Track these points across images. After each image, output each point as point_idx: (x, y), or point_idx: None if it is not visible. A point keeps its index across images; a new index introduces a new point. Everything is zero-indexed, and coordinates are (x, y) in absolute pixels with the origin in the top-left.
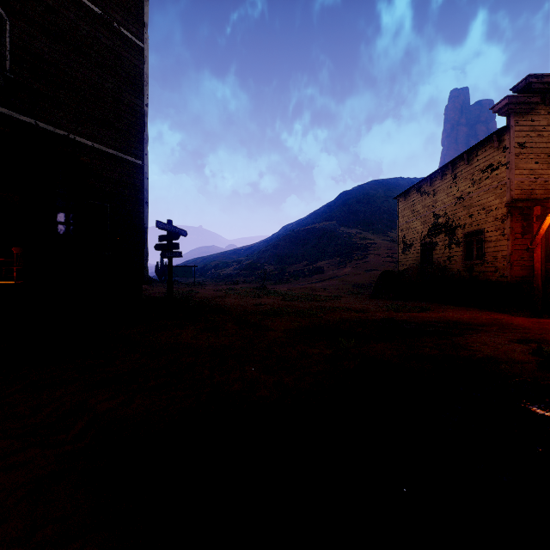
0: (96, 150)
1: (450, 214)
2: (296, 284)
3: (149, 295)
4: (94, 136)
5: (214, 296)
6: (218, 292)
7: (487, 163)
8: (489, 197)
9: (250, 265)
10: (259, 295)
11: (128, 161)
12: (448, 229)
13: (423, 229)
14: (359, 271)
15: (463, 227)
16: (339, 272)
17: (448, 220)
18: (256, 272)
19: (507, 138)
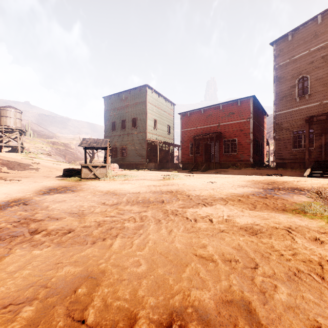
0: None
1: None
2: None
3: None
4: None
5: None
6: None
7: None
8: None
9: None
10: None
11: None
12: None
13: None
14: None
15: None
16: None
17: None
18: None
19: None
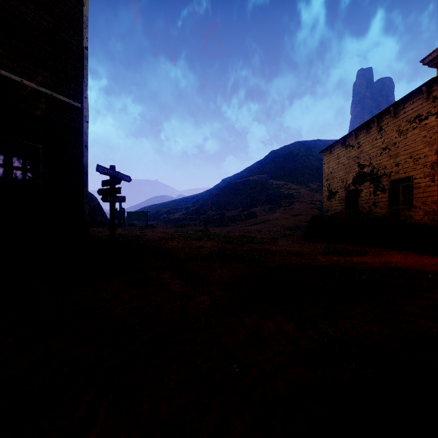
0: (26, 87)
1: (376, 163)
2: (234, 226)
3: (101, 237)
4: (24, 72)
5: (160, 239)
6: (165, 234)
7: (415, 114)
8: (417, 146)
9: (195, 211)
10: (201, 237)
11: (65, 102)
12: (373, 178)
13: (347, 178)
14: (287, 216)
15: (389, 175)
16: (270, 217)
17: (373, 169)
18: (200, 217)
19: (437, 88)
